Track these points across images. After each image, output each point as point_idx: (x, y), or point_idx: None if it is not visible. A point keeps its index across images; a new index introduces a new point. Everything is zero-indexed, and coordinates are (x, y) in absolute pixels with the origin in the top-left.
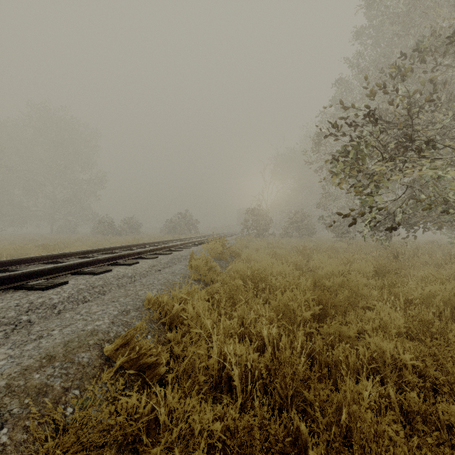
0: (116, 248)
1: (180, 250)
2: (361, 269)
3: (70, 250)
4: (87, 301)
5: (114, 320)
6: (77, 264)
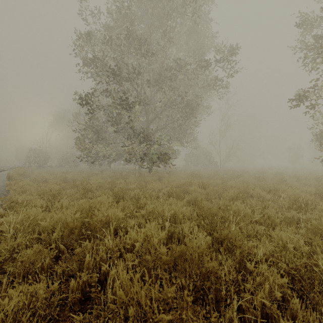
0: None
1: None
2: (83, 175)
3: None
4: None
5: (0, 187)
6: None
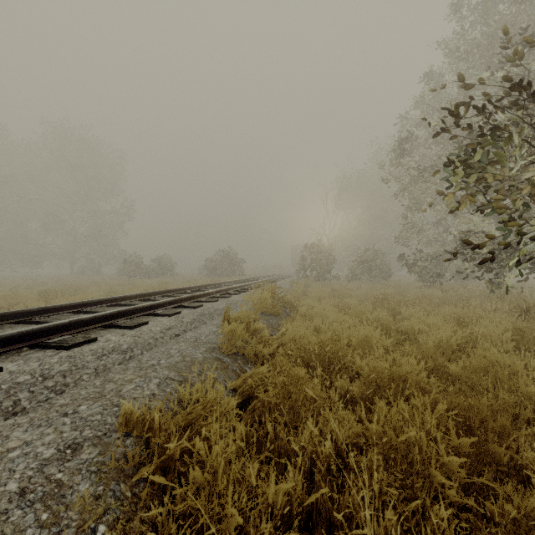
0: (128, 298)
1: (214, 301)
2: (491, 337)
3: (71, 299)
4: (17, 411)
5: (30, 484)
6: (39, 331)
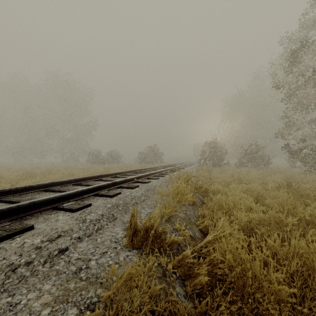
0: (60, 183)
1: (134, 187)
2: None
3: (28, 181)
4: None
5: None
6: None
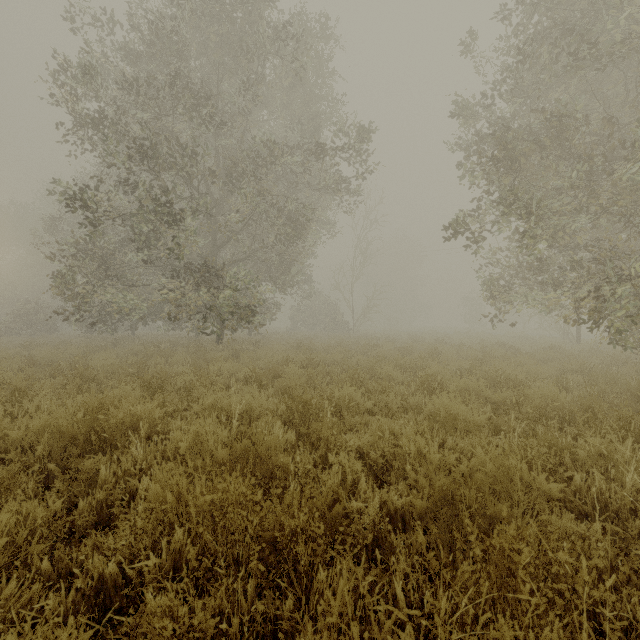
0: None
1: None
2: (73, 352)
3: None
4: None
5: None
6: None
